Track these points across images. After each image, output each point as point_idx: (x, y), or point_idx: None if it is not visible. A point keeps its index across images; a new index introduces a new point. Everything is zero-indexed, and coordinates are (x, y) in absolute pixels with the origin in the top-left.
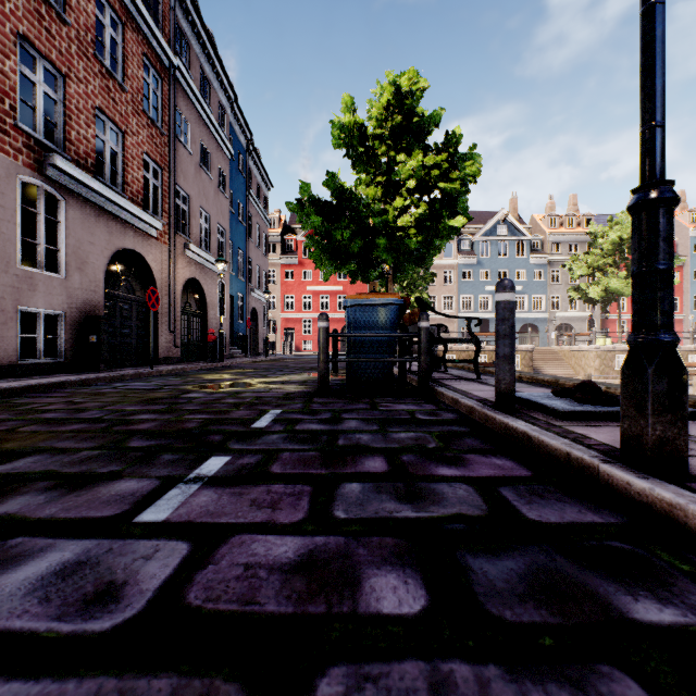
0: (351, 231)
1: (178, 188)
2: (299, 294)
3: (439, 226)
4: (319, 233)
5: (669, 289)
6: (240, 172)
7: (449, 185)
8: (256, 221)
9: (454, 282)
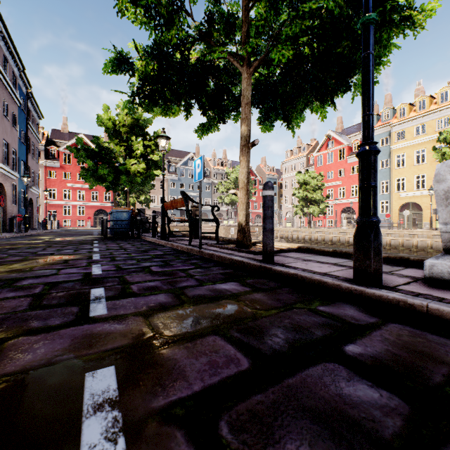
0: (108, 170)
1: None
2: (61, 188)
3: (151, 172)
4: (91, 170)
5: (164, 218)
6: (23, 111)
7: (155, 157)
8: (32, 141)
9: (166, 188)
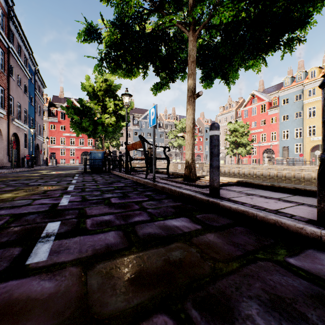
0: (89, 122)
1: (9, 95)
2: (58, 136)
3: (119, 124)
4: (77, 122)
5: (127, 157)
6: (32, 82)
7: (122, 112)
8: (38, 103)
9: (131, 136)
